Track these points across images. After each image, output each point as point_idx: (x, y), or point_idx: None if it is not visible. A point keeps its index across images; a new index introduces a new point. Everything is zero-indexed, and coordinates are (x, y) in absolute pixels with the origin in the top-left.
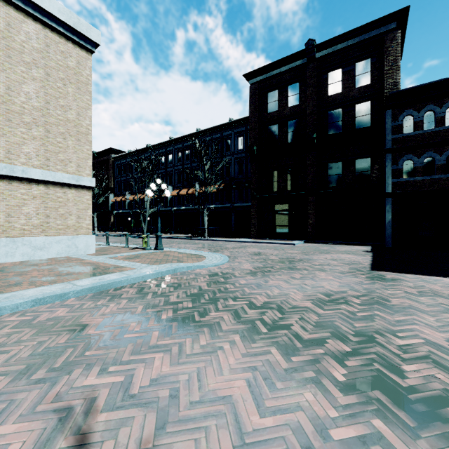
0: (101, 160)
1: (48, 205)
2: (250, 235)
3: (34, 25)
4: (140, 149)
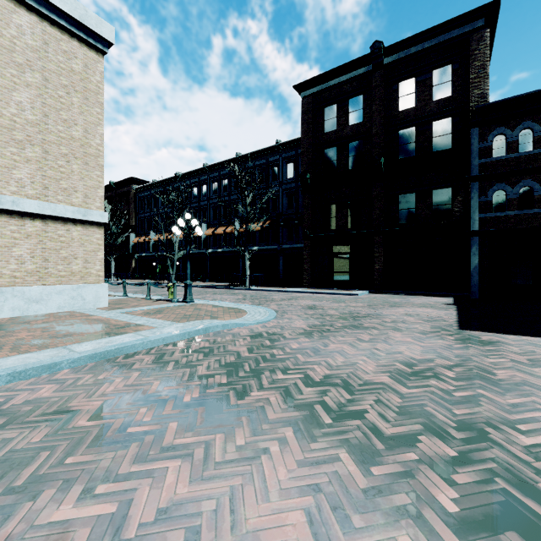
0: (120, 192)
1: (47, 246)
2: (301, 283)
3: (27, 17)
4: (168, 179)
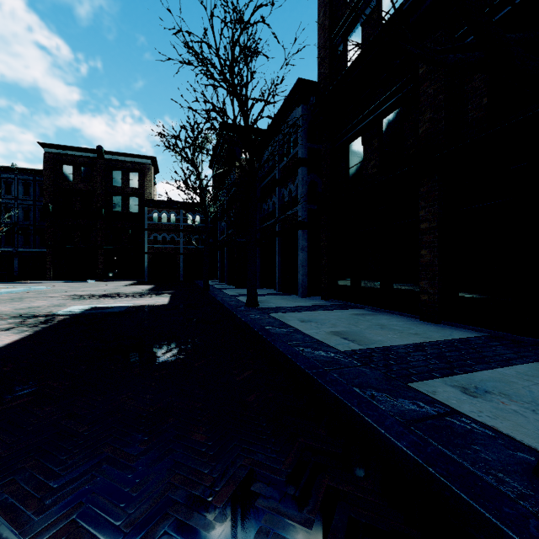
0: None
1: None
2: (40, 279)
3: None
4: None
